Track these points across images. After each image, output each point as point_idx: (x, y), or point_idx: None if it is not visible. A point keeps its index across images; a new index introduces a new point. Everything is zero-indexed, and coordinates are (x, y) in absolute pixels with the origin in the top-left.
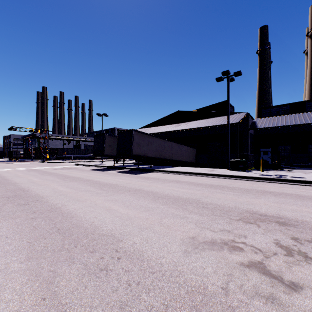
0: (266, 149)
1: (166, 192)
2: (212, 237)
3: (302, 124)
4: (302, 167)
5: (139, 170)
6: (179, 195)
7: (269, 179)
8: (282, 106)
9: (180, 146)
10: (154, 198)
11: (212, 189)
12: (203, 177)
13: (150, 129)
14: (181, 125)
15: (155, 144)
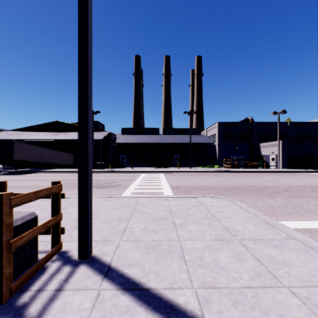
0: (124, 156)
1: (50, 179)
2: (67, 183)
3: (136, 143)
4: (137, 166)
5: (20, 172)
6: (57, 179)
7: (107, 171)
8: (133, 129)
9: (59, 153)
10: (44, 180)
11: (75, 176)
12: (74, 173)
13: (25, 134)
14: (60, 134)
15: (35, 151)
